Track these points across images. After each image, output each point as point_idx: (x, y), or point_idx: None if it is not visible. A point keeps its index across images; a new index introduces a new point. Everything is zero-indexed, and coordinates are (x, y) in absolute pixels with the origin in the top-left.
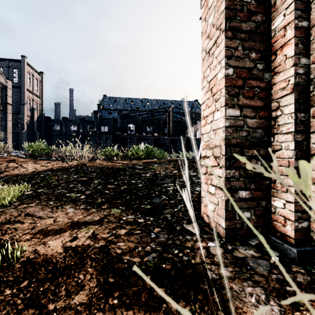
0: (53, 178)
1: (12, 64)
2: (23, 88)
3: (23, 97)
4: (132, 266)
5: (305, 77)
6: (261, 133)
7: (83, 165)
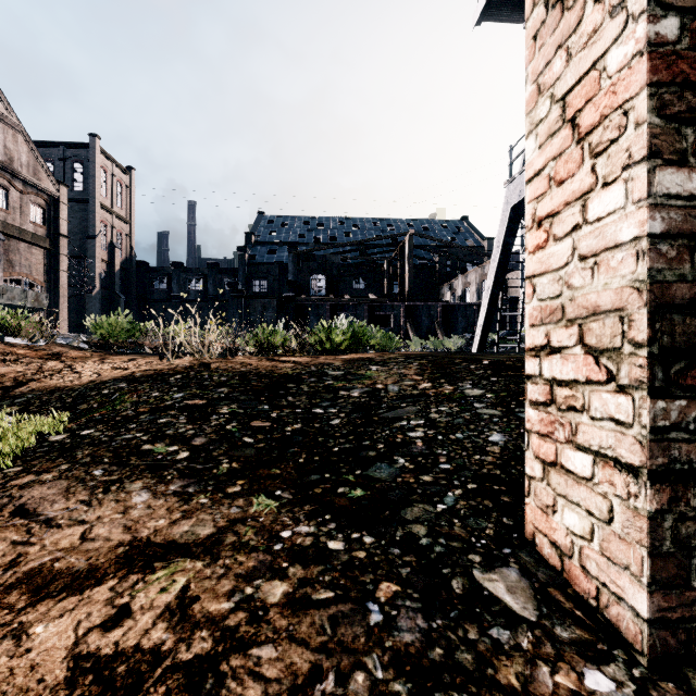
0: (128, 399)
1: (71, 152)
2: (93, 203)
3: (94, 222)
4: None
5: None
6: None
7: (204, 366)
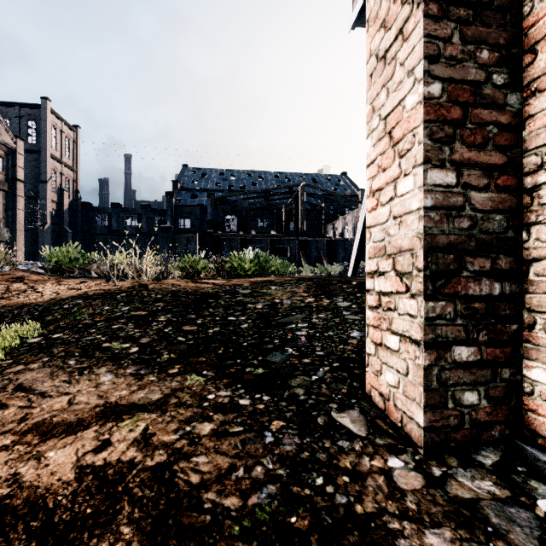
0: (86, 311)
1: (26, 112)
2: (44, 154)
3: (45, 169)
4: (222, 520)
5: None
6: (500, 223)
7: (143, 287)
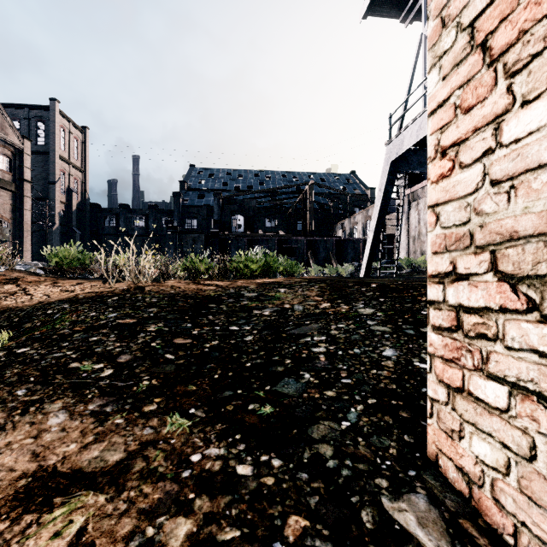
0: (68, 318)
1: (35, 113)
2: (53, 155)
3: (54, 170)
4: None
5: None
6: None
7: (139, 289)
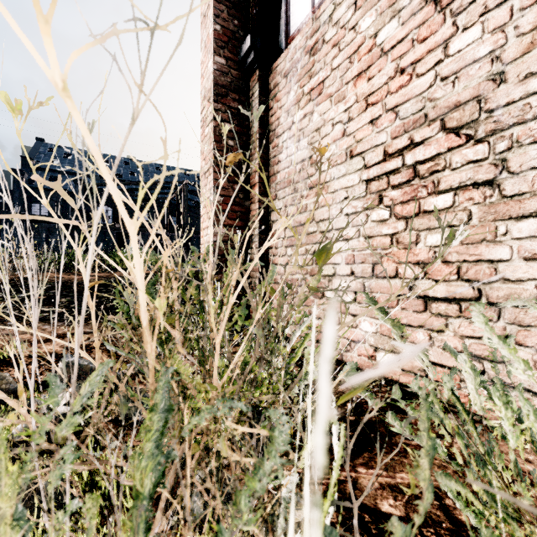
0: None
1: None
2: None
3: None
4: None
5: (266, 210)
6: (242, 247)
7: (25, 279)
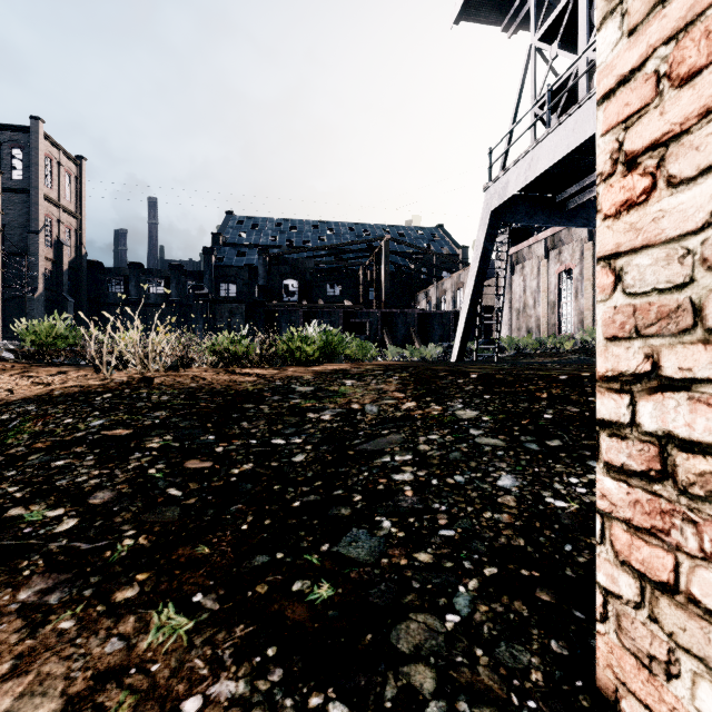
0: (29, 428)
1: (9, 136)
2: (35, 194)
3: (36, 215)
4: None
5: None
6: None
7: (145, 381)
